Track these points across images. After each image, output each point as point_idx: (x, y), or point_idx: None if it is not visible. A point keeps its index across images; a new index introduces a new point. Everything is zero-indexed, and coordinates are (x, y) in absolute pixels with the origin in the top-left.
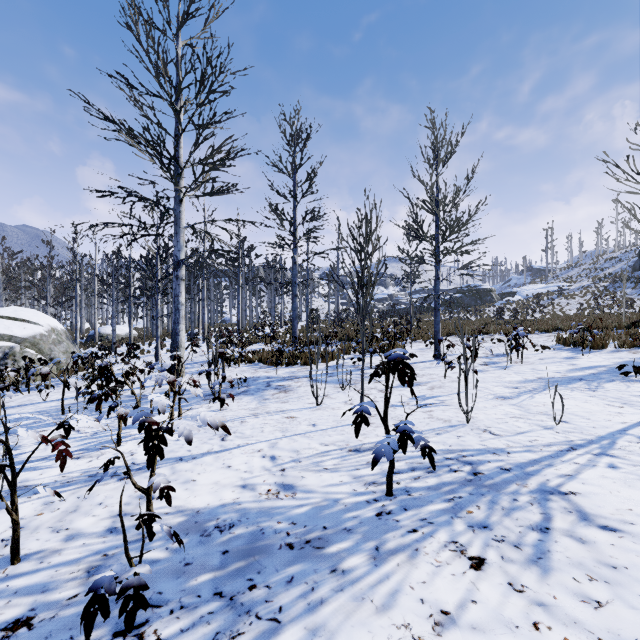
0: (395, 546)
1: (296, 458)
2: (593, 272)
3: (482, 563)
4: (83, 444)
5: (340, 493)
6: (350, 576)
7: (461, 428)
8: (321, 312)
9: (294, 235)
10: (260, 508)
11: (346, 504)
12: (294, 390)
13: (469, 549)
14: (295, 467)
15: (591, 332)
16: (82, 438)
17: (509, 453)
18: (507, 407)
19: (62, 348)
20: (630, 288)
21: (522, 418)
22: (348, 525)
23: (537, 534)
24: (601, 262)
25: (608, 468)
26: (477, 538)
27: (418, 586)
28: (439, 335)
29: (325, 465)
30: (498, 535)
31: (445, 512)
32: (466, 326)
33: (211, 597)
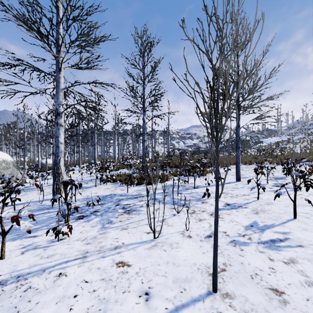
0: None
1: None
2: (304, 130)
3: None
4: None
5: None
6: None
7: None
8: (160, 152)
9: (143, 104)
10: None
11: None
12: (136, 211)
13: None
14: None
15: None
16: None
17: None
18: None
19: (9, 171)
20: None
21: None
22: None
23: None
24: (307, 125)
25: None
26: None
27: None
28: (239, 164)
29: None
30: None
31: None
32: None
33: None
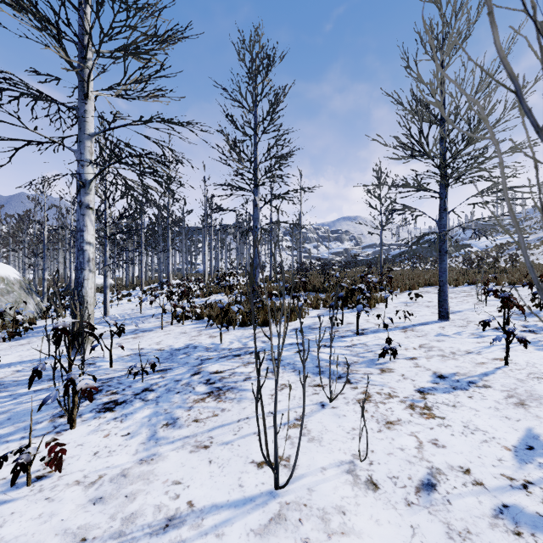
0: None
1: None
2: None
3: None
4: None
5: None
6: None
7: None
8: (284, 264)
9: (254, 173)
10: None
11: None
12: (236, 390)
13: None
14: None
15: None
16: None
17: None
18: None
19: (11, 298)
20: None
21: None
22: None
23: None
24: None
25: None
26: None
27: None
28: (446, 286)
29: None
30: None
31: None
32: None
33: None
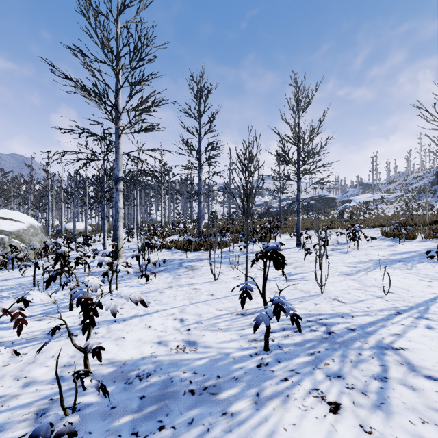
0: (271, 392)
1: (198, 320)
2: (404, 186)
3: (338, 407)
4: (46, 309)
5: (230, 348)
6: (237, 418)
7: (317, 297)
8: (218, 213)
9: (199, 160)
10: (170, 360)
11: (234, 357)
12: (199, 269)
13: (328, 395)
14: (197, 327)
15: (405, 227)
16: (46, 304)
17: (353, 317)
18: (349, 281)
19: (38, 239)
20: (430, 197)
21: (360, 290)
22: (236, 374)
23: (378, 383)
24: (410, 179)
25: (426, 328)
26: (333, 386)
27: (290, 428)
28: (300, 230)
29: (219, 326)
30: (349, 383)
31: (308, 364)
32: (321, 224)
33: (129, 437)
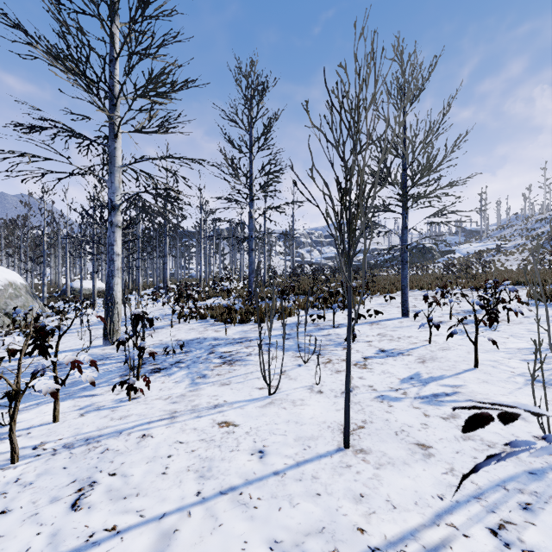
0: None
1: None
2: (525, 232)
3: None
4: None
5: None
6: None
7: None
8: (278, 268)
9: (250, 188)
10: None
11: None
12: (242, 360)
13: None
14: None
15: None
16: None
17: None
18: None
19: (19, 302)
20: None
21: None
22: None
23: None
24: (531, 223)
25: None
26: None
27: None
28: (407, 290)
29: None
30: None
31: None
32: None
33: None
